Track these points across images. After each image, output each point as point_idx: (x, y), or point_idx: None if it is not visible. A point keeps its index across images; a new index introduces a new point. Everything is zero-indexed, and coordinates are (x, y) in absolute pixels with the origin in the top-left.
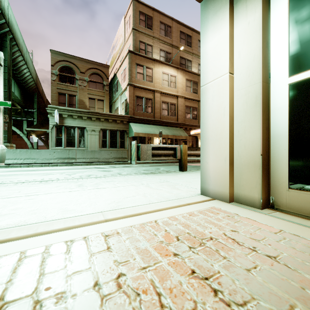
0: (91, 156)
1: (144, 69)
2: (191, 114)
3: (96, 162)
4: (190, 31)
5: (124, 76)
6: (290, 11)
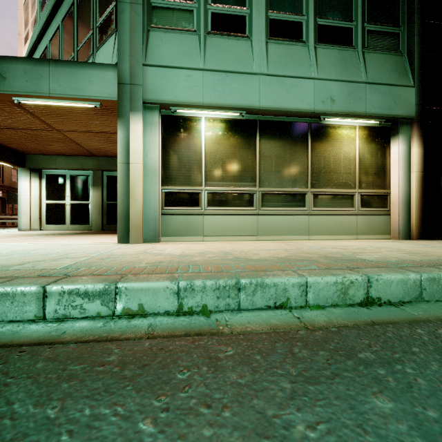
0: None
1: None
2: None
3: None
4: None
5: None
6: (46, 187)
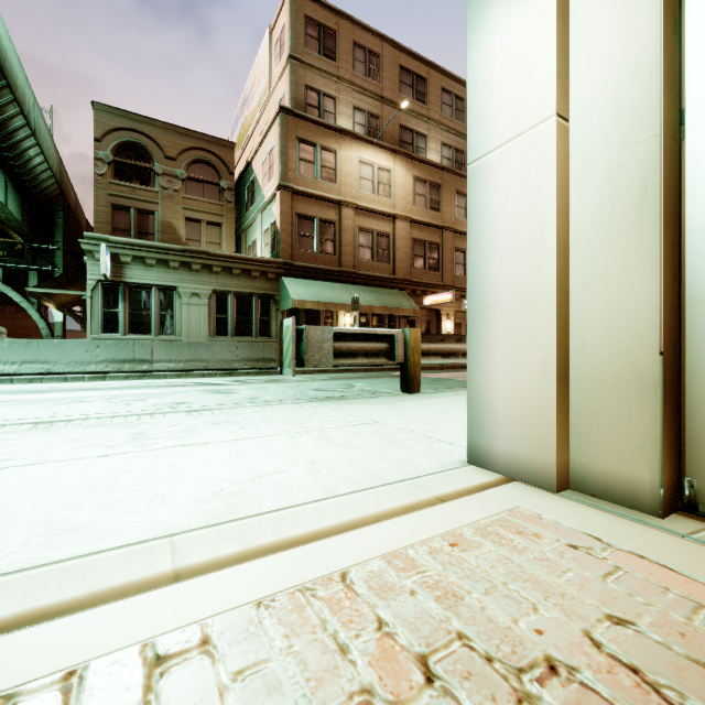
0: (190, 355)
1: (316, 153)
2: (426, 257)
3: (200, 371)
4: (423, 68)
5: (270, 168)
6: None
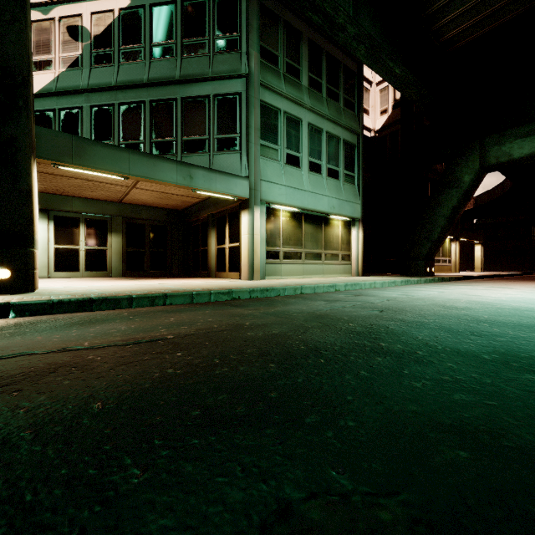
0: None
1: None
2: None
3: None
4: None
5: None
6: (55, 230)
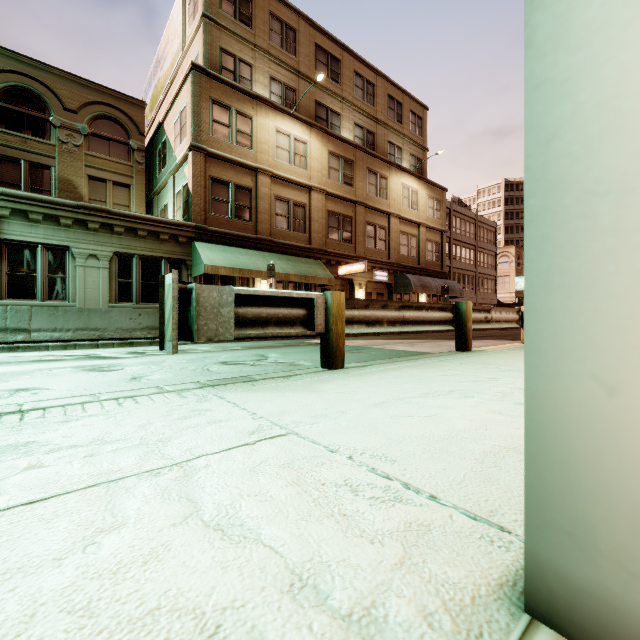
0: (80, 323)
1: (231, 117)
2: (340, 229)
3: (93, 341)
4: (338, 49)
5: (182, 128)
6: None
